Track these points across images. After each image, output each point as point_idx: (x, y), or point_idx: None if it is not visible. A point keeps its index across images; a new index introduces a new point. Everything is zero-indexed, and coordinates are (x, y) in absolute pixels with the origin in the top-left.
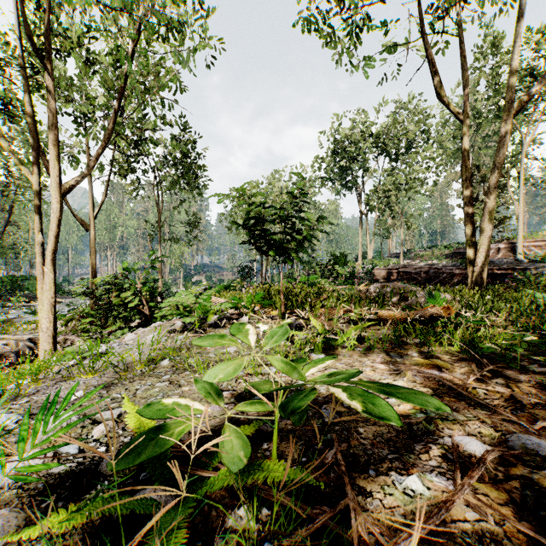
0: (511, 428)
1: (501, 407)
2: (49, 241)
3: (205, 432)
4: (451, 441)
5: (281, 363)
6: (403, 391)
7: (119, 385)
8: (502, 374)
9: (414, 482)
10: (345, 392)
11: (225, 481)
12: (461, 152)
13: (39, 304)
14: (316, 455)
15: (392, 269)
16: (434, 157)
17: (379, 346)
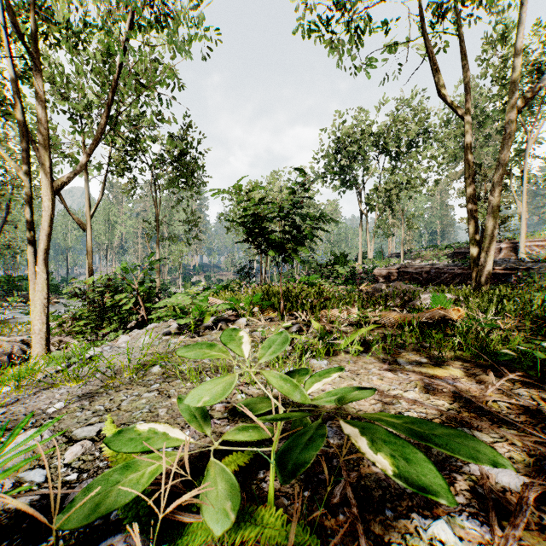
0: (545, 452)
1: (528, 424)
2: (41, 240)
3: (192, 456)
4: (479, 469)
5: (279, 379)
6: (438, 426)
7: (104, 394)
8: (522, 383)
9: (442, 530)
10: (363, 430)
11: (210, 532)
12: (465, 149)
13: (32, 304)
14: (321, 488)
15: (393, 269)
16: (435, 156)
17: (384, 351)
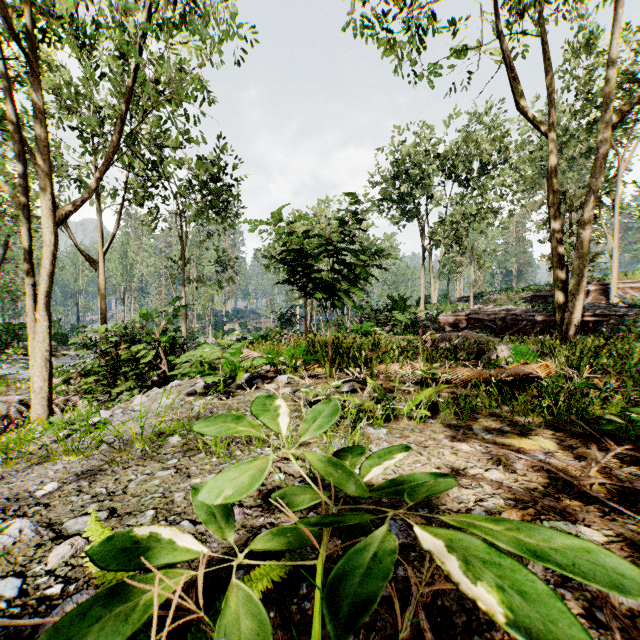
0: None
1: None
2: (43, 281)
3: (214, 560)
4: None
5: (327, 465)
6: (564, 549)
7: (109, 472)
8: (632, 458)
9: None
10: (455, 561)
11: None
12: (549, 172)
13: (32, 358)
14: (384, 610)
15: (461, 315)
16: (511, 182)
17: (457, 417)
